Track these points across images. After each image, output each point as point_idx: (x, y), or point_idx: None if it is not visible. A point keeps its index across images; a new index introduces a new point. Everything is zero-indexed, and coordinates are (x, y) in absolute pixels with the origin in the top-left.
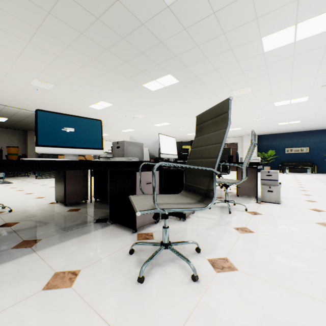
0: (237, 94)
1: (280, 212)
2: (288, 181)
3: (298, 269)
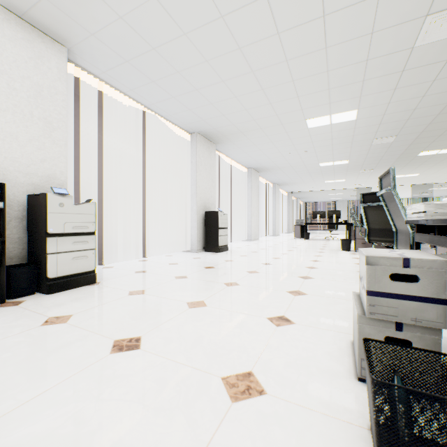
0: None
1: (346, 309)
2: None
3: (332, 272)
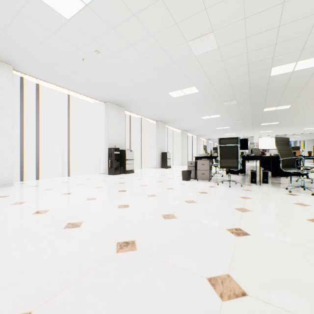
0: (210, 38)
1: None
2: (16, 227)
3: None
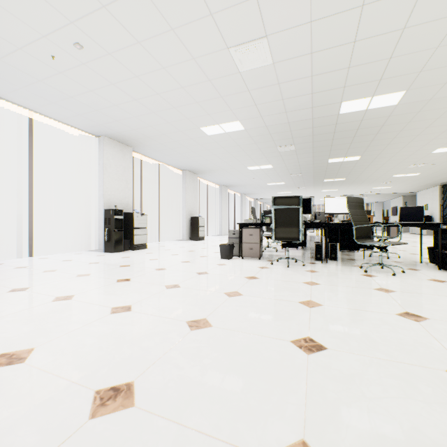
0: (262, 46)
1: None
2: None
3: None
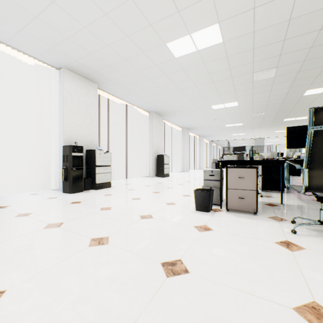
0: None
1: None
2: None
3: None
